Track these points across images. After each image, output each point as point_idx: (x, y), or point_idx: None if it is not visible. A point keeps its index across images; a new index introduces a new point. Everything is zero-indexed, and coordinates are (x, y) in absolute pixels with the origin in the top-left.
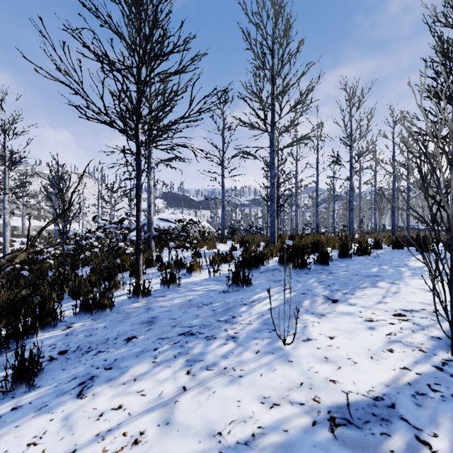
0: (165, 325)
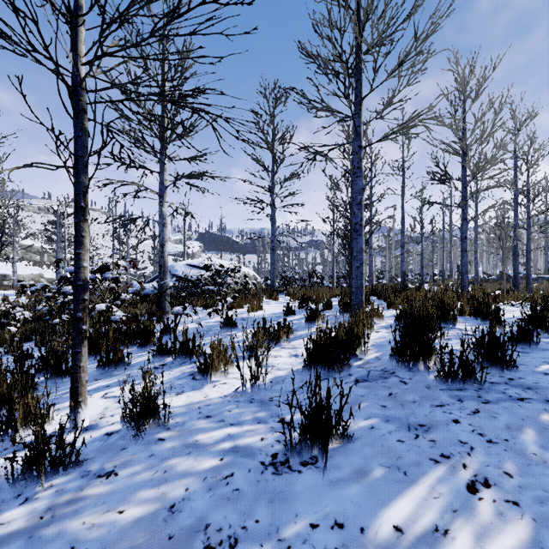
0: None
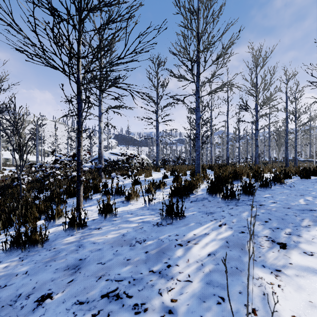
0: (91, 274)
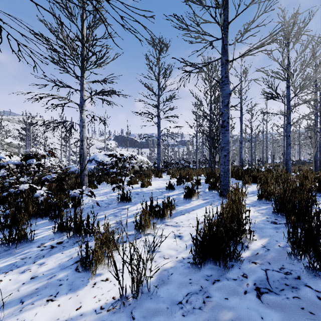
0: None
